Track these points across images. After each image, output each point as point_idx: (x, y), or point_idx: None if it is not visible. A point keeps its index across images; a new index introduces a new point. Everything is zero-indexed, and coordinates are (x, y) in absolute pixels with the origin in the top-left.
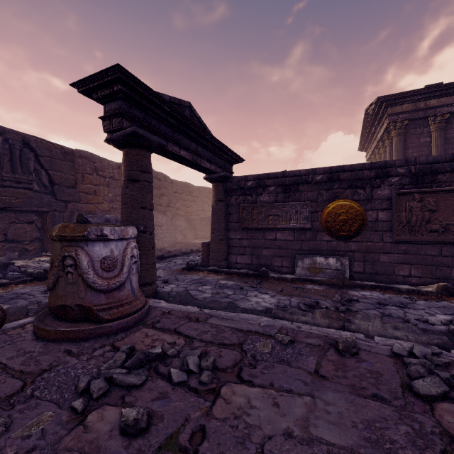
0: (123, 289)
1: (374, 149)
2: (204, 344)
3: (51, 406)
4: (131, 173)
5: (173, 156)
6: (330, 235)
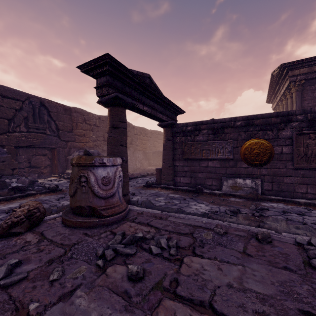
0: (114, 197)
1: (278, 101)
2: (168, 232)
3: (84, 263)
4: (114, 123)
5: (139, 111)
6: (247, 164)
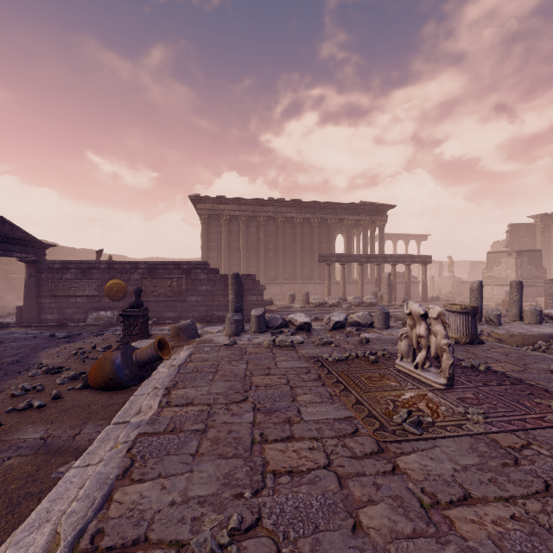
0: None
1: None
2: (1, 341)
3: None
4: None
5: None
6: (109, 299)
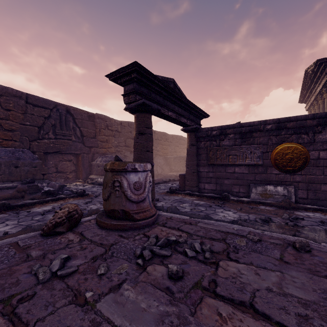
0: (145, 202)
1: (313, 101)
2: (200, 237)
3: (125, 261)
4: (140, 129)
5: (163, 116)
6: (278, 170)
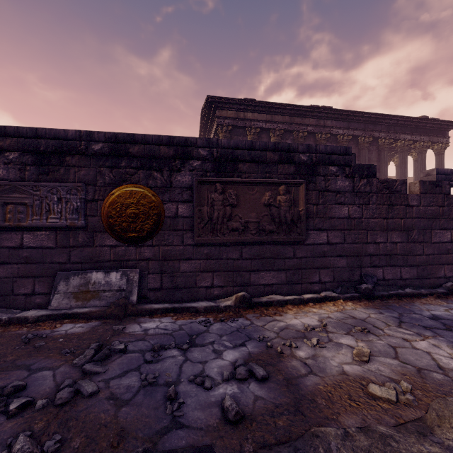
0: None
1: None
2: None
3: None
4: None
5: None
6: (115, 238)
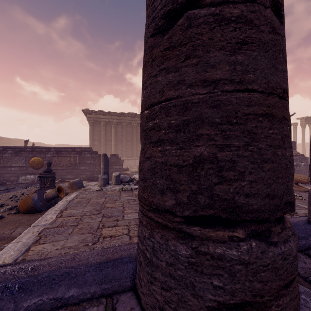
0: None
1: None
2: None
3: None
4: None
5: None
6: (32, 168)
